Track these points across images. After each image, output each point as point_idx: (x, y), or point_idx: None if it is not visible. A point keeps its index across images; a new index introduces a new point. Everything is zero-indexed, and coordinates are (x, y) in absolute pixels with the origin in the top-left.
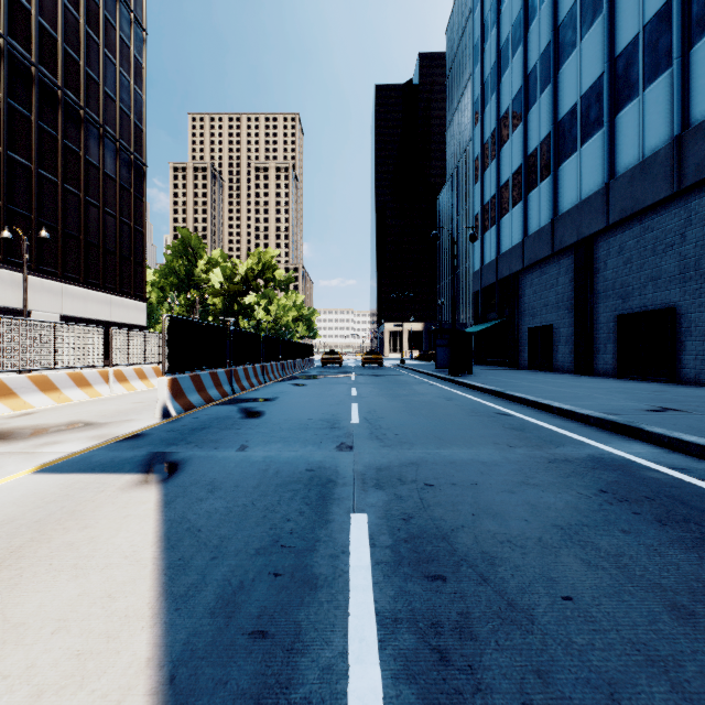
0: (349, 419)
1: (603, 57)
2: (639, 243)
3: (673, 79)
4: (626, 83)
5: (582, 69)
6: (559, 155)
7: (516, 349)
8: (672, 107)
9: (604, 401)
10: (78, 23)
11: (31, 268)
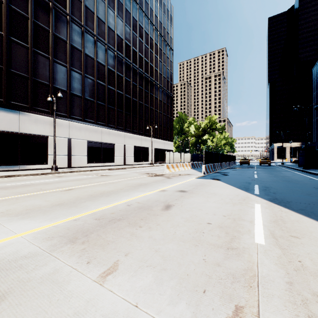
0: (254, 177)
1: None
2: None
3: None
4: None
5: None
6: None
7: None
8: None
9: None
10: (157, 59)
11: (148, 135)
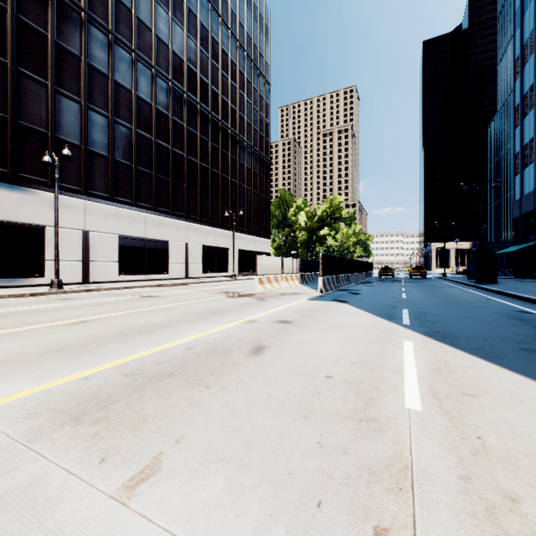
0: (401, 296)
1: None
2: None
3: None
4: None
5: None
6: None
7: None
8: None
9: None
10: (244, 98)
11: (228, 227)
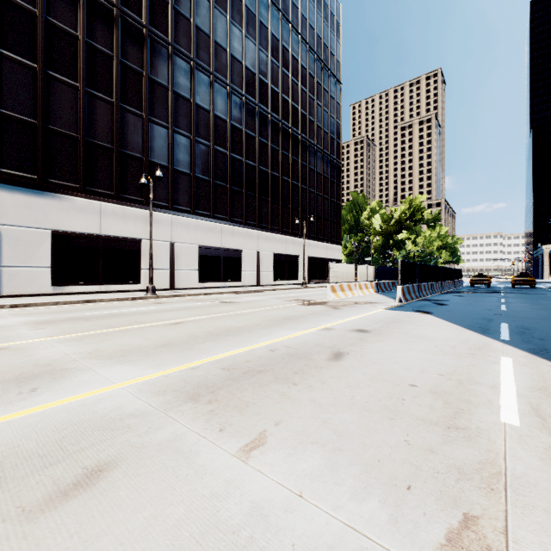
0: (499, 309)
1: None
2: None
3: None
4: None
5: None
6: None
7: None
8: None
9: None
10: (314, 102)
11: (298, 234)
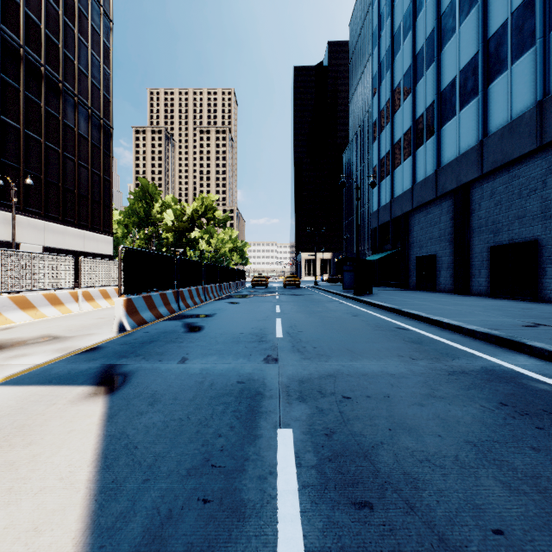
0: (274, 333)
1: (477, 39)
2: (507, 189)
3: (536, 56)
4: (497, 59)
5: (460, 49)
6: (441, 119)
7: (406, 274)
8: (535, 78)
9: (484, 317)
10: (58, 14)
11: (19, 209)
